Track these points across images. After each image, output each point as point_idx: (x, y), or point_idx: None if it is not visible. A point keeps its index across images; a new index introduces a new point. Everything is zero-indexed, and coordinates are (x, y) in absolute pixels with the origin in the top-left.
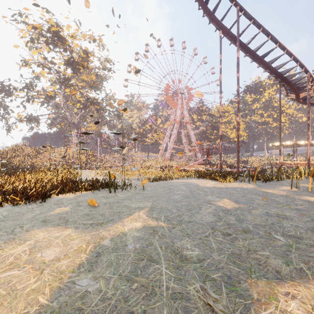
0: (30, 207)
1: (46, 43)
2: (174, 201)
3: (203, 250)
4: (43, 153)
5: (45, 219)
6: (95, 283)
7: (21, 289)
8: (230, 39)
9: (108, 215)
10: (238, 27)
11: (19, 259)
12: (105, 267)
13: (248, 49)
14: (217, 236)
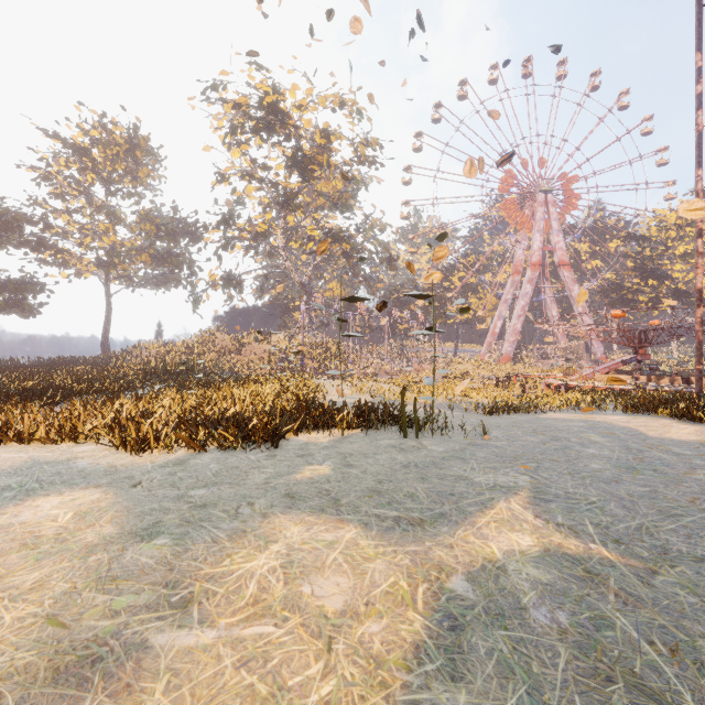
0: (253, 457)
1: (256, 131)
2: (596, 478)
3: None
4: (249, 345)
5: (290, 491)
6: None
7: (297, 689)
8: None
9: (426, 498)
10: None
11: (269, 591)
12: (495, 677)
13: None
14: None
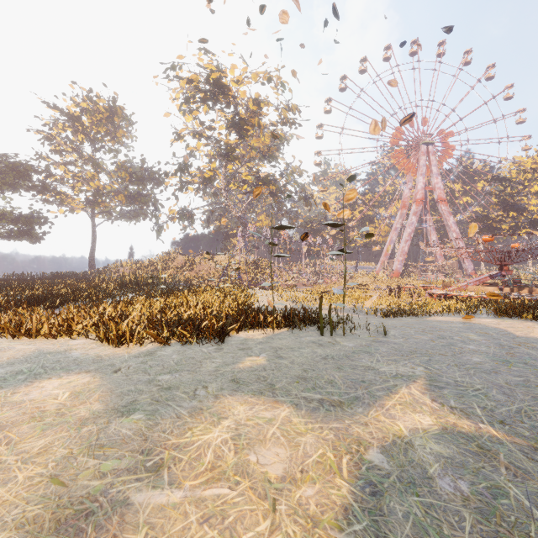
0: (205, 350)
1: (204, 101)
2: (478, 369)
3: None
4: (198, 263)
5: (235, 377)
6: None
7: None
8: None
9: (342, 384)
10: None
11: (223, 459)
12: (412, 537)
13: None
14: None
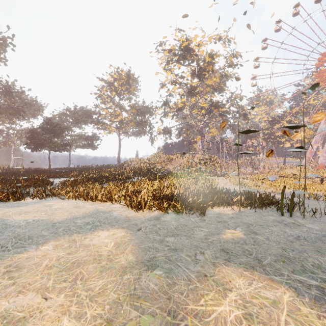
0: (192, 219)
1: (178, 61)
2: None
3: None
4: (174, 159)
5: (223, 247)
6: None
7: None
8: None
9: None
10: None
11: None
12: None
13: None
14: None
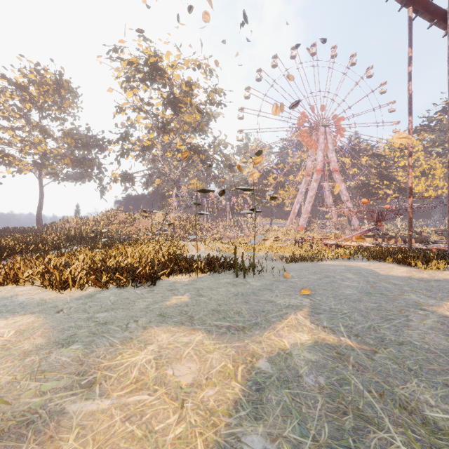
0: (139, 292)
1: (143, 80)
2: (348, 299)
3: None
4: (138, 219)
5: (162, 312)
6: None
7: (161, 431)
8: (429, 19)
9: (247, 314)
10: None
11: (146, 374)
12: (280, 416)
13: None
14: None
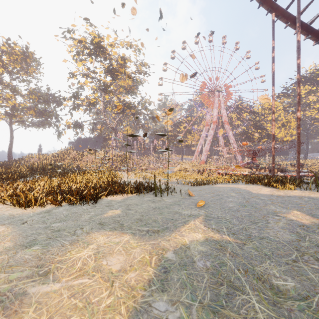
0: (84, 207)
1: (90, 55)
2: (230, 210)
3: (300, 282)
4: (86, 156)
5: (101, 222)
6: (175, 310)
7: (96, 303)
8: (285, 22)
9: (161, 221)
10: (299, 4)
11: (87, 265)
12: (179, 288)
13: (310, 29)
14: (310, 262)
